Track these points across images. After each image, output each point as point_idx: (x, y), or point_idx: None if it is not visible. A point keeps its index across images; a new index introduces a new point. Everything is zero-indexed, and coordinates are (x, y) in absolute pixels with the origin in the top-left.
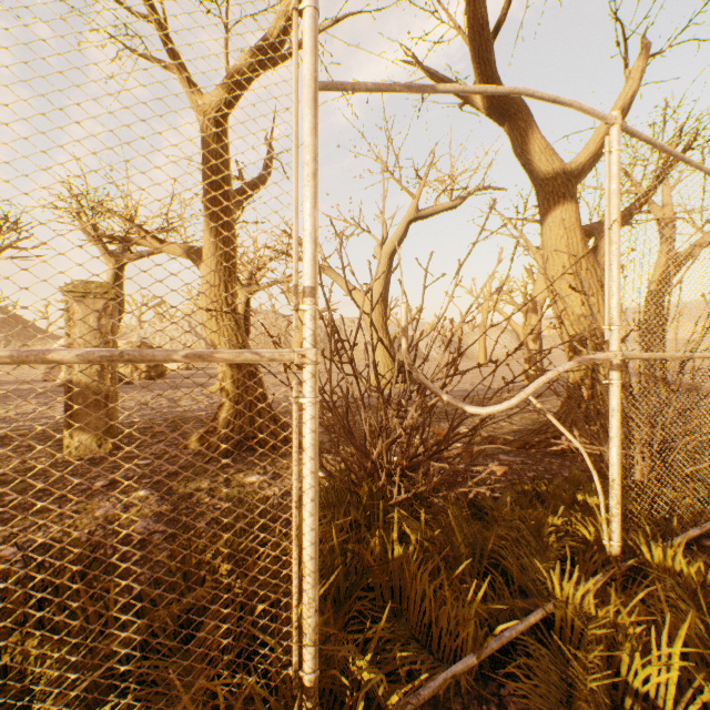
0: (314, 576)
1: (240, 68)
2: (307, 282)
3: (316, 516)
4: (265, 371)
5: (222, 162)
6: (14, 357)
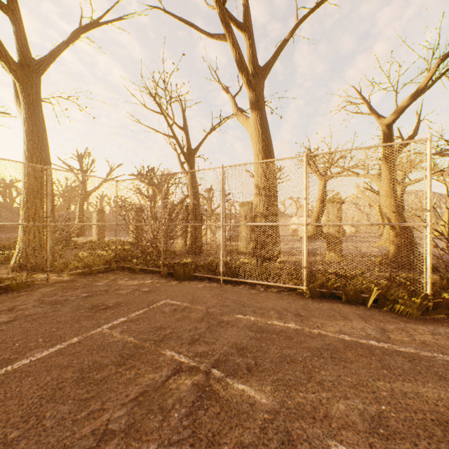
0: (429, 271)
1: (402, 106)
2: (427, 208)
3: (430, 259)
4: (415, 236)
5: (391, 140)
6: (371, 224)
